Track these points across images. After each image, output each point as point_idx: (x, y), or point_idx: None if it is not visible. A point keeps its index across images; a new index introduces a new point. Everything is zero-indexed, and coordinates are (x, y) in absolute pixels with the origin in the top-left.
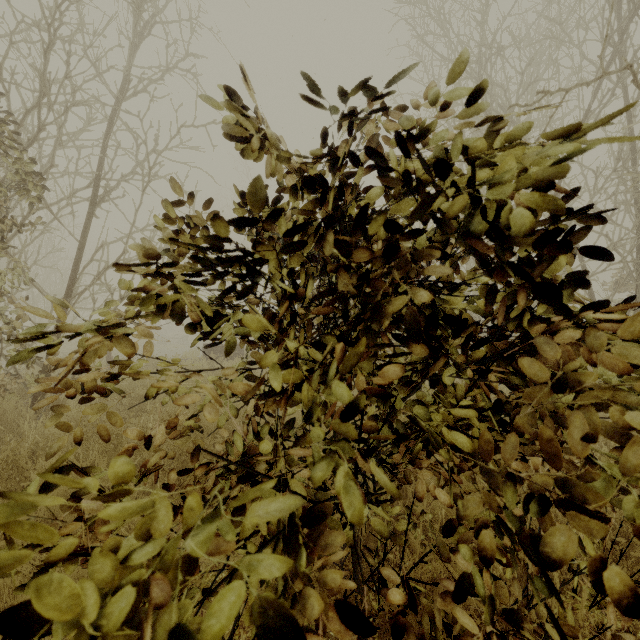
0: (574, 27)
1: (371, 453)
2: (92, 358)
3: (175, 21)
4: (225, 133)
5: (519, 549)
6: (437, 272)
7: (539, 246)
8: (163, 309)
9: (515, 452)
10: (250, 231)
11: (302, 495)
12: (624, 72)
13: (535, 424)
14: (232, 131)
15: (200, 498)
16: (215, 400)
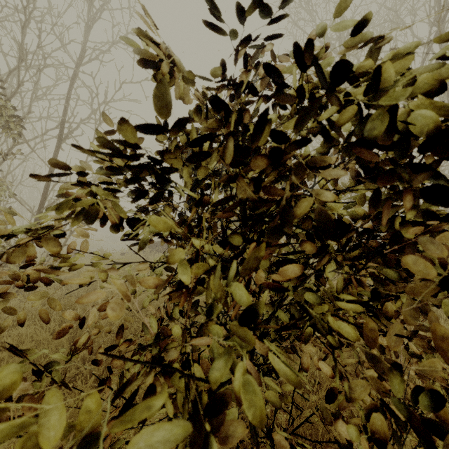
0: (406, 15)
1: (266, 336)
2: (20, 255)
3: (120, 9)
4: (139, 59)
5: (391, 417)
6: (329, 177)
7: (429, 150)
8: (82, 212)
9: (400, 343)
10: None
11: (205, 379)
12: (444, 44)
13: (418, 317)
14: (142, 51)
15: (98, 400)
16: (123, 295)
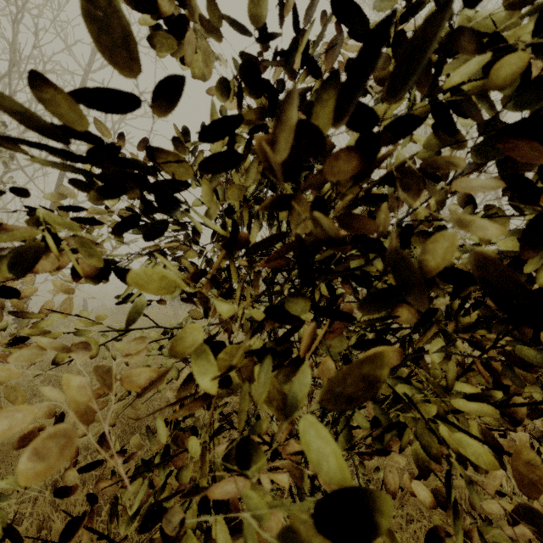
0: None
1: None
2: None
3: None
4: (125, 0)
5: None
6: (466, 191)
7: None
8: None
9: None
10: (195, 177)
11: None
12: None
13: None
14: None
15: None
16: (75, 416)
